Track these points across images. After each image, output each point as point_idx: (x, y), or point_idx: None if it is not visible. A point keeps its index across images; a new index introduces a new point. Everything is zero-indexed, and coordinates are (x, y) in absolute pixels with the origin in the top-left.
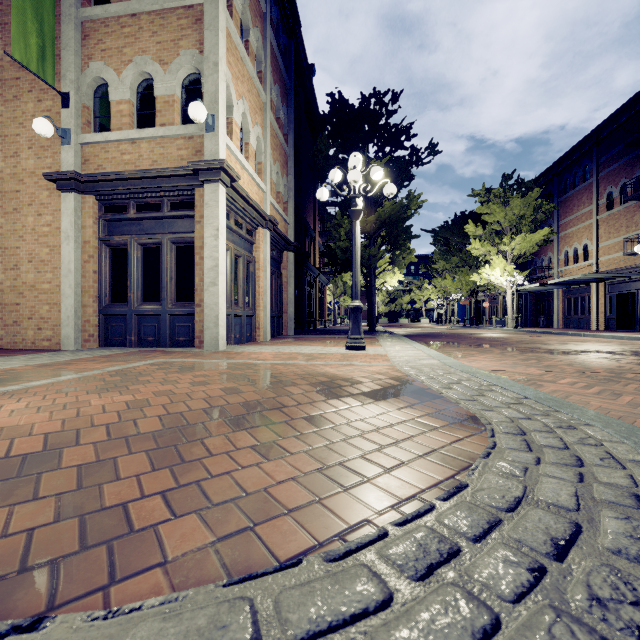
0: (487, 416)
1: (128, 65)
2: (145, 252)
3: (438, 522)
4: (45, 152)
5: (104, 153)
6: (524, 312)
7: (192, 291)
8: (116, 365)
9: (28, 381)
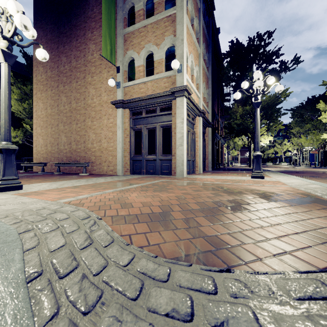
0: None
1: (142, 49)
2: (149, 132)
3: None
4: (110, 93)
5: (133, 90)
6: None
7: (169, 149)
8: (147, 182)
9: (122, 186)
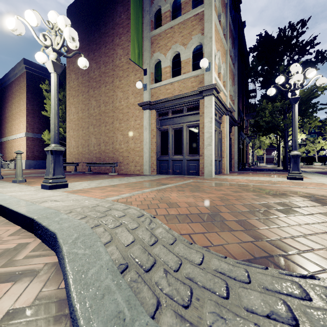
0: None
1: (169, 50)
2: (175, 132)
3: None
4: (137, 95)
5: (159, 91)
6: None
7: (196, 149)
8: (177, 182)
9: (156, 186)
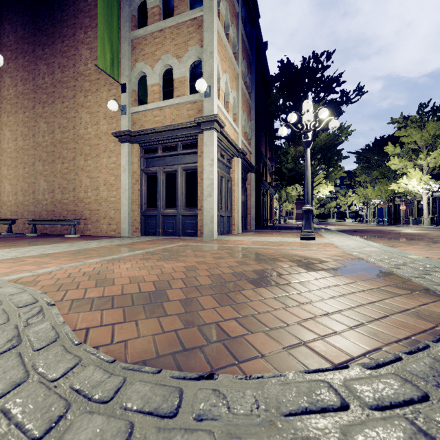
0: (439, 289)
1: (158, 62)
2: (167, 177)
3: (438, 355)
4: (112, 120)
5: (144, 117)
6: (438, 213)
7: (195, 200)
8: (158, 246)
9: (118, 253)
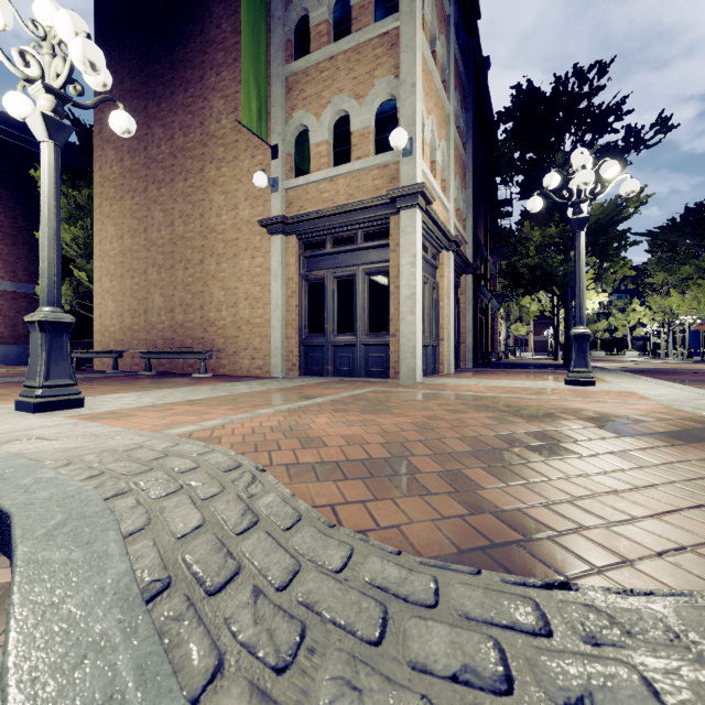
0: None
1: (326, 107)
2: (339, 285)
3: None
4: (257, 202)
5: (305, 195)
6: None
7: (385, 321)
8: (339, 392)
9: (290, 402)
